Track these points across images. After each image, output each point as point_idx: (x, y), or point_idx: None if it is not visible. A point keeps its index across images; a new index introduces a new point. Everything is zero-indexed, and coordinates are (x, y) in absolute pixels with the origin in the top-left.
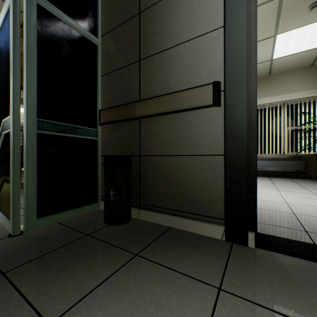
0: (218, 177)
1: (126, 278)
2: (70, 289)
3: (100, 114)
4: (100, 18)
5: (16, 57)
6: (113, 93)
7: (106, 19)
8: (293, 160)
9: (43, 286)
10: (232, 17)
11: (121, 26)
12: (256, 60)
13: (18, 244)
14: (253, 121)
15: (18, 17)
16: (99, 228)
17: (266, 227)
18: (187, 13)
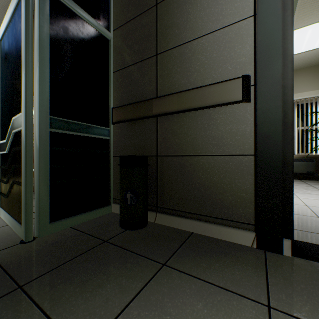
0: (247, 179)
1: (159, 293)
2: (99, 306)
3: (112, 112)
4: (113, 11)
5: (29, 49)
6: (126, 90)
7: (119, 12)
8: (304, 161)
9: (68, 303)
10: (264, 5)
11: (136, 19)
12: (292, 51)
13: (31, 252)
14: (289, 118)
15: (30, 6)
16: (116, 233)
17: (295, 233)
18: (211, 3)
